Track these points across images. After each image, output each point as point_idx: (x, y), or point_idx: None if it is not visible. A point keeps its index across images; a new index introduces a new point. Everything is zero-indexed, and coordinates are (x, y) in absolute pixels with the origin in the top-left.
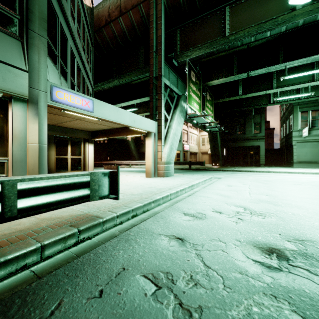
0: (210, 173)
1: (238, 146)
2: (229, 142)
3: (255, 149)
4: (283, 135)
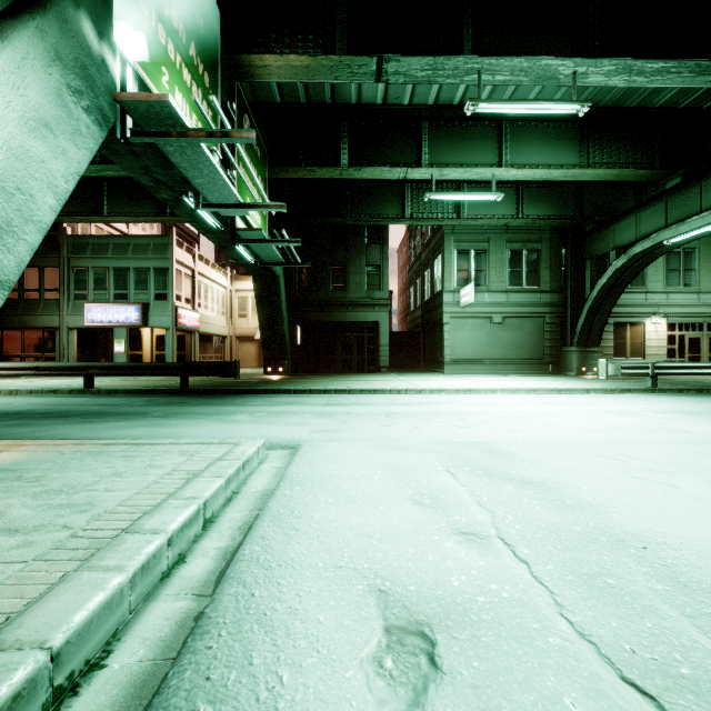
0: (252, 408)
1: (331, 320)
2: (310, 310)
3: (370, 330)
4: (417, 304)
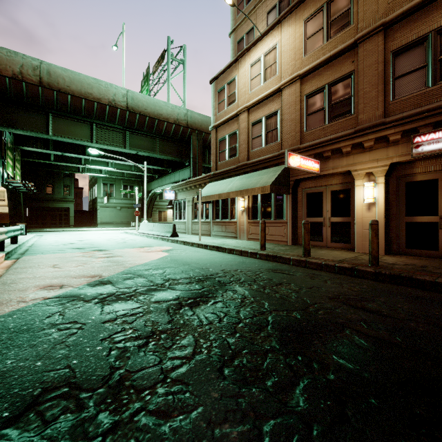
0: None
1: (45, 206)
2: (34, 202)
3: (65, 210)
4: (91, 199)
